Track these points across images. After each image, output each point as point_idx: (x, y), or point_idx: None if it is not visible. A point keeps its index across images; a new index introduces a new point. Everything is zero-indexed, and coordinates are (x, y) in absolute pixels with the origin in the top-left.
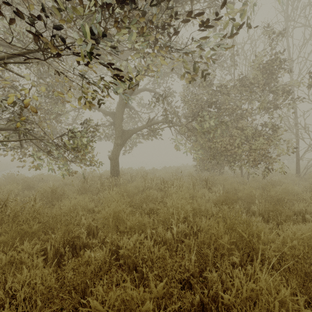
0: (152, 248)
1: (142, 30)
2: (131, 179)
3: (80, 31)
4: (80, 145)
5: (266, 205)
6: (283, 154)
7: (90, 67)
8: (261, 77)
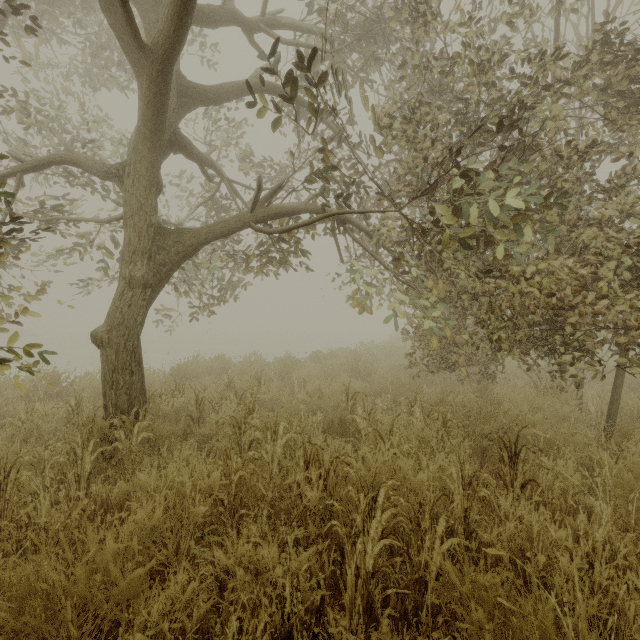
0: None
1: None
2: (198, 410)
3: None
4: None
5: None
6: None
7: None
8: None
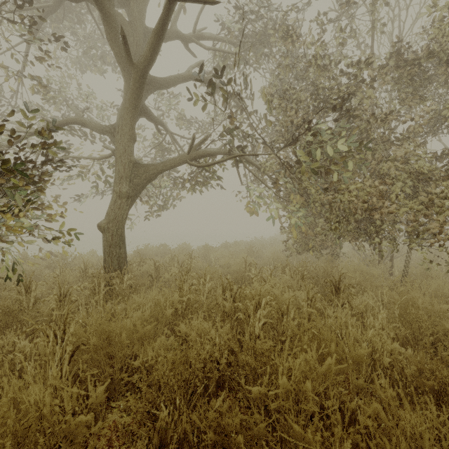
0: None
1: None
2: (156, 272)
3: None
4: None
5: None
6: None
7: None
8: None
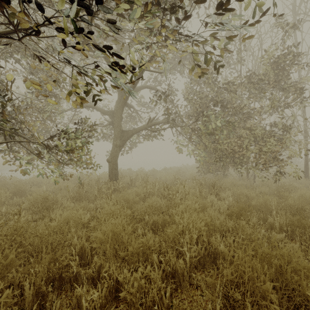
0: (163, 291)
1: (147, 8)
2: (131, 182)
3: (67, 2)
4: (74, 147)
5: (288, 218)
6: (294, 156)
7: (79, 47)
8: (272, 73)
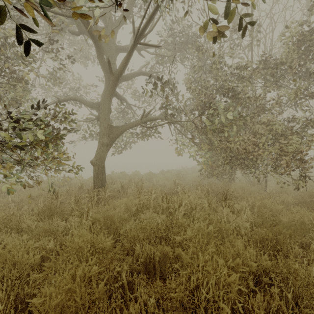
0: None
1: None
2: (122, 189)
3: None
4: (35, 144)
5: None
6: None
7: None
8: (296, 54)
